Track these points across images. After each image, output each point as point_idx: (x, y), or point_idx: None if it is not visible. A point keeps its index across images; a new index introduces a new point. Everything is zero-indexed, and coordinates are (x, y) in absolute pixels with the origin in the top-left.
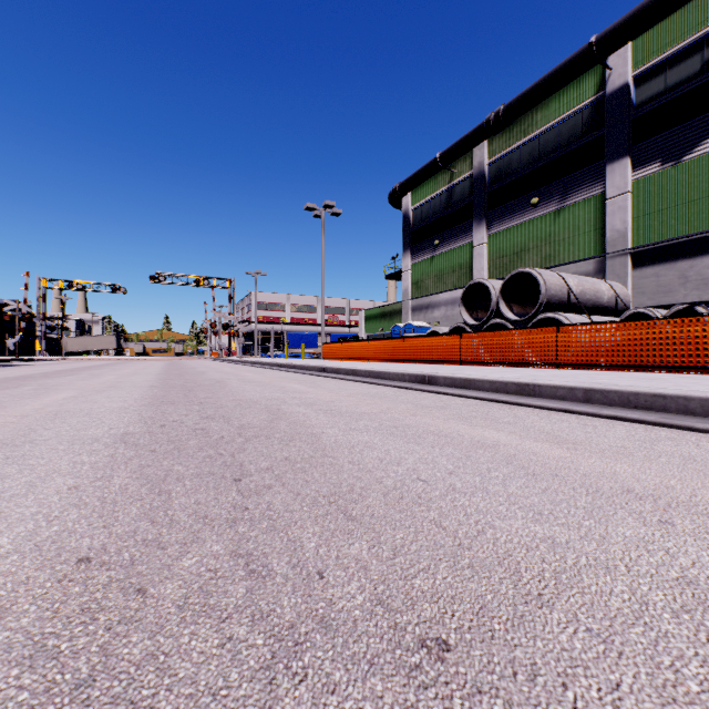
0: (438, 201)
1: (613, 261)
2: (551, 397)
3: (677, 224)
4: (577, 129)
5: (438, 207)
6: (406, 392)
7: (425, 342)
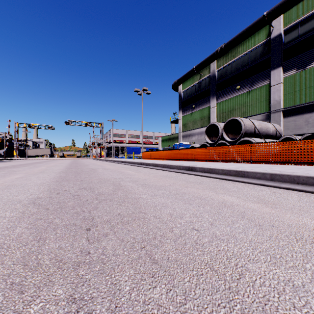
0: (194, 87)
1: (274, 114)
2: (253, 177)
3: (304, 97)
4: (258, 54)
5: (194, 90)
6: (181, 175)
7: (189, 151)
